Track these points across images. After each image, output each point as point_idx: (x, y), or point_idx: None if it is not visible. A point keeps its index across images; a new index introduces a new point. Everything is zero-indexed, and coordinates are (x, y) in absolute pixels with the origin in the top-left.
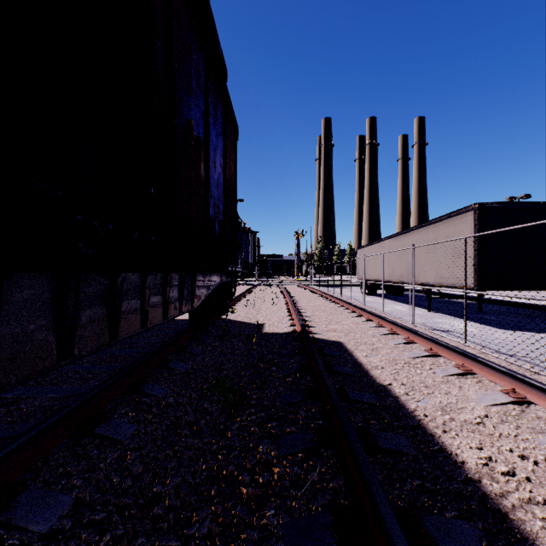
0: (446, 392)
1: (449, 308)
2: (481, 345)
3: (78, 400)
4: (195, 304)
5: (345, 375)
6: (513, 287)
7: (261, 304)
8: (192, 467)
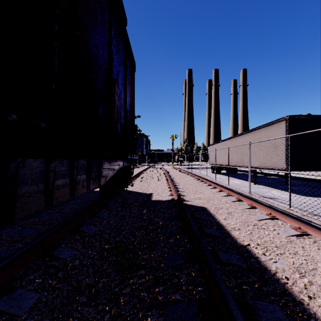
0: (294, 252)
1: (266, 182)
2: (299, 208)
3: None
4: (102, 183)
5: (213, 236)
6: (310, 169)
7: (150, 180)
8: None
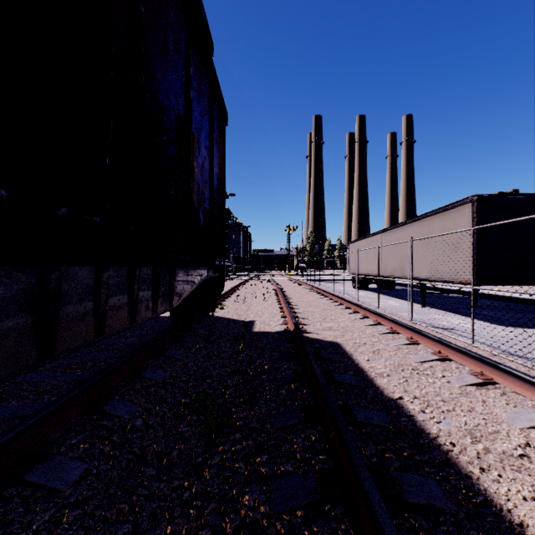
0: (469, 409)
1: (442, 303)
2: (489, 345)
3: (8, 434)
4: (175, 303)
5: (348, 386)
6: (512, 281)
7: (252, 300)
8: (152, 531)
